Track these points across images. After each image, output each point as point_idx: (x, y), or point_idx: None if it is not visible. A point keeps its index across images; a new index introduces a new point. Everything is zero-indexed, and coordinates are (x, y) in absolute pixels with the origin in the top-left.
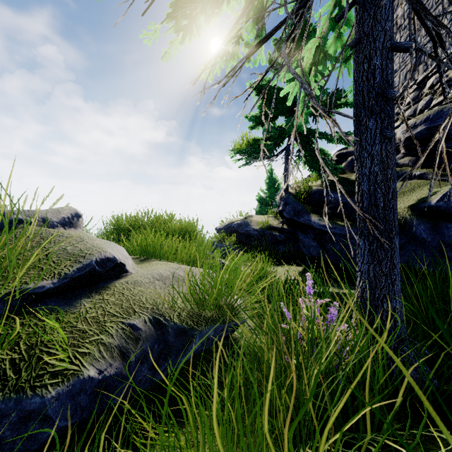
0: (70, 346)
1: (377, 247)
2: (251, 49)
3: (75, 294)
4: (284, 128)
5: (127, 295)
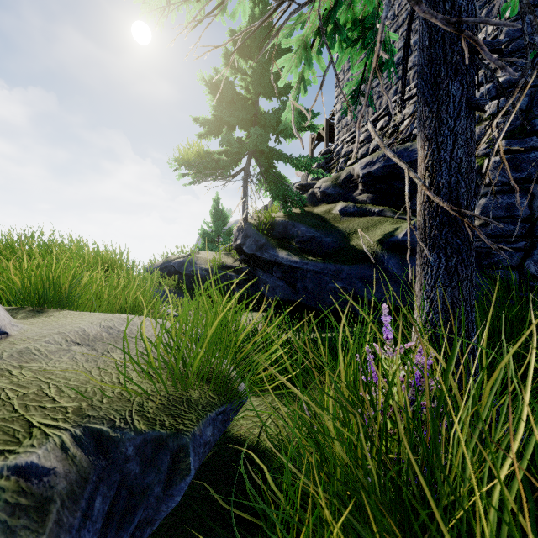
0: None
1: (457, 263)
2: None
3: None
4: (244, 142)
5: (1, 387)
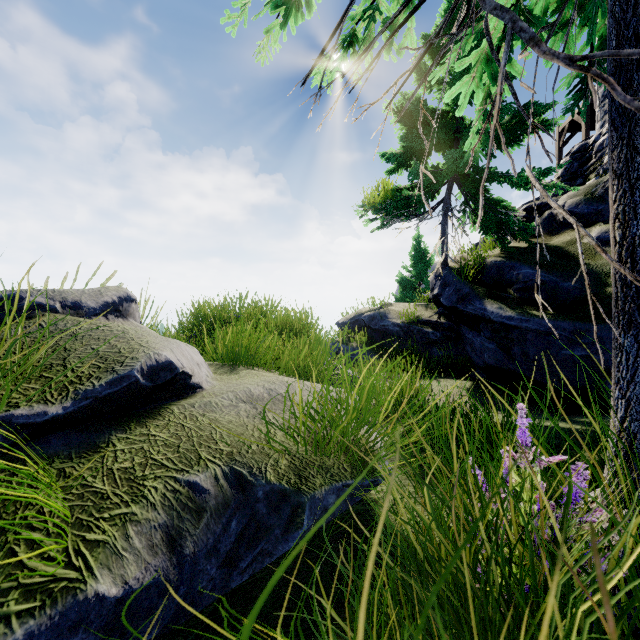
0: (73, 527)
1: None
2: (400, 8)
3: (102, 425)
4: (441, 169)
5: (190, 428)
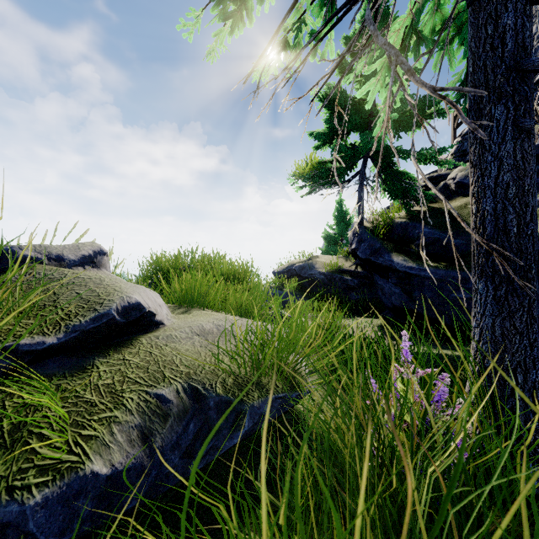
0: (71, 426)
1: (507, 292)
2: (320, 29)
3: (87, 352)
4: (358, 146)
5: (156, 354)
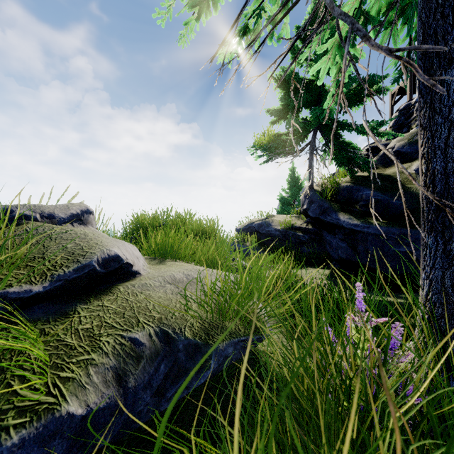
0: (51, 368)
1: None
2: (278, 10)
3: (70, 299)
4: (309, 120)
5: (131, 301)
